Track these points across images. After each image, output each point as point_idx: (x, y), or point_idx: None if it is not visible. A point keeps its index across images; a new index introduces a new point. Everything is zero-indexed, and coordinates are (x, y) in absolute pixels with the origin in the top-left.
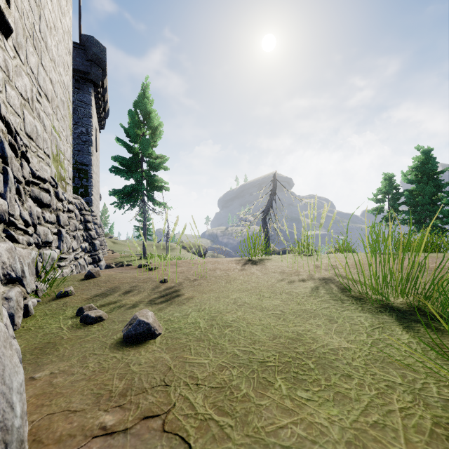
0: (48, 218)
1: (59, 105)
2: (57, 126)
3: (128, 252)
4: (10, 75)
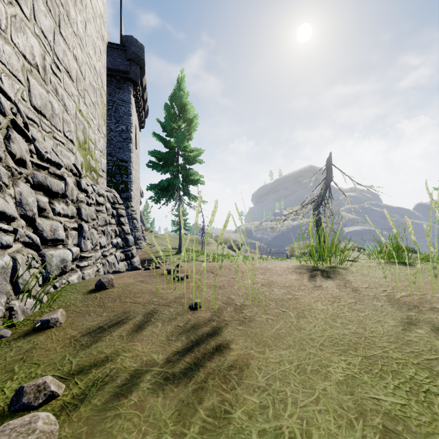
0: (59, 210)
1: (88, 89)
2: (84, 111)
3: (166, 246)
4: (2, 23)
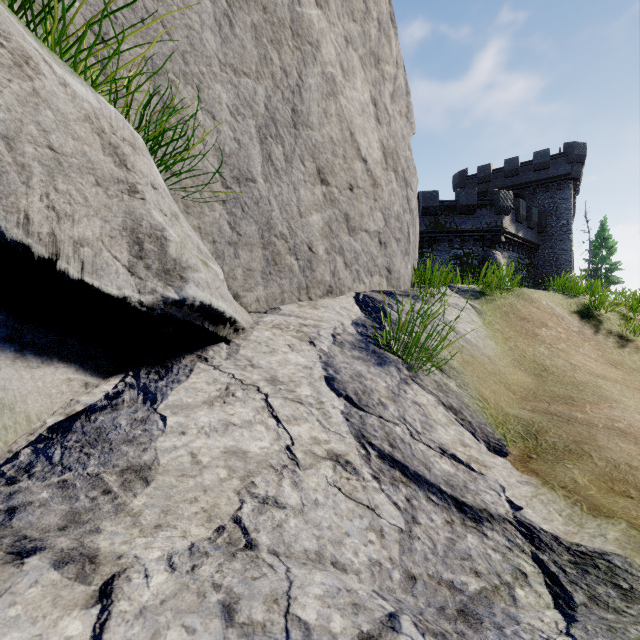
0: None
1: None
2: None
3: None
4: None
